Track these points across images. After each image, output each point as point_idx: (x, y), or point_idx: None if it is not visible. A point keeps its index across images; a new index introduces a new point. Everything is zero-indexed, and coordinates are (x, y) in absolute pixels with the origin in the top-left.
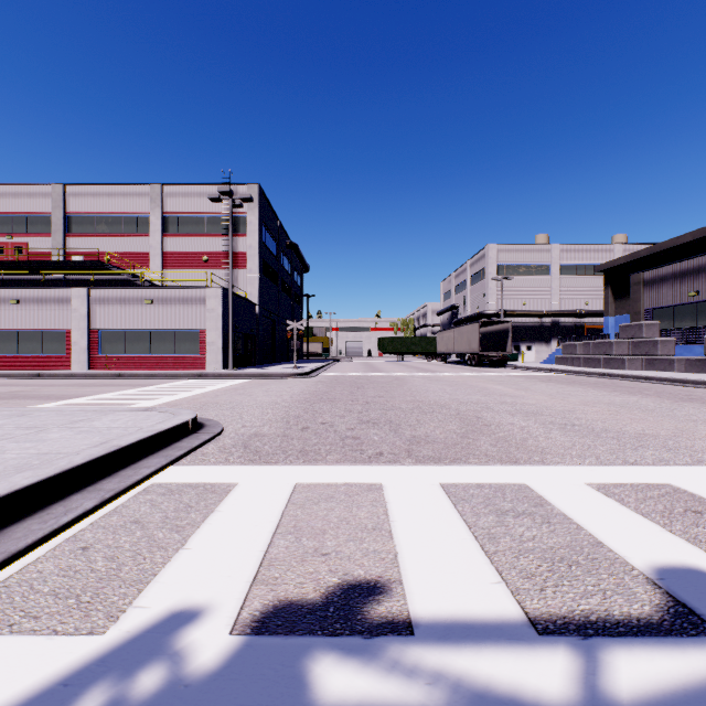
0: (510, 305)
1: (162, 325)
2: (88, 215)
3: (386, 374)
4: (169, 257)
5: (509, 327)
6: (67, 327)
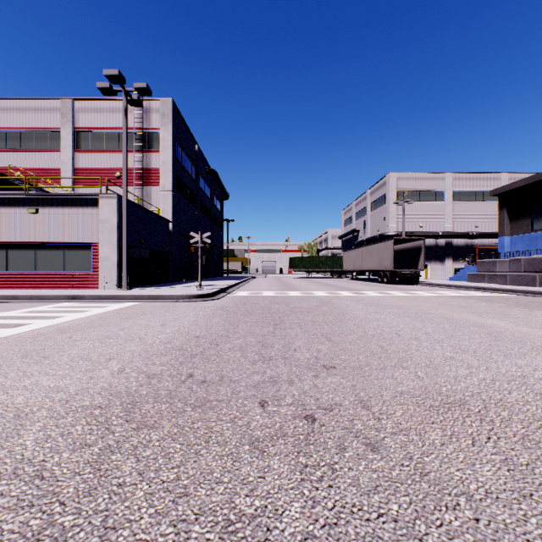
0: (408, 227)
1: (48, 238)
2: None
3: (305, 294)
4: (81, 173)
5: (421, 244)
6: None
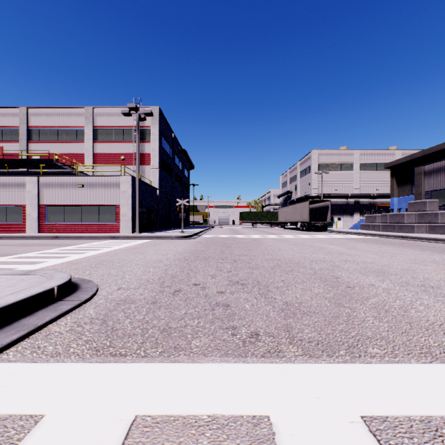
0: (326, 190)
1: (90, 202)
2: (43, 128)
3: (246, 236)
4: (98, 157)
5: (328, 204)
6: (24, 203)
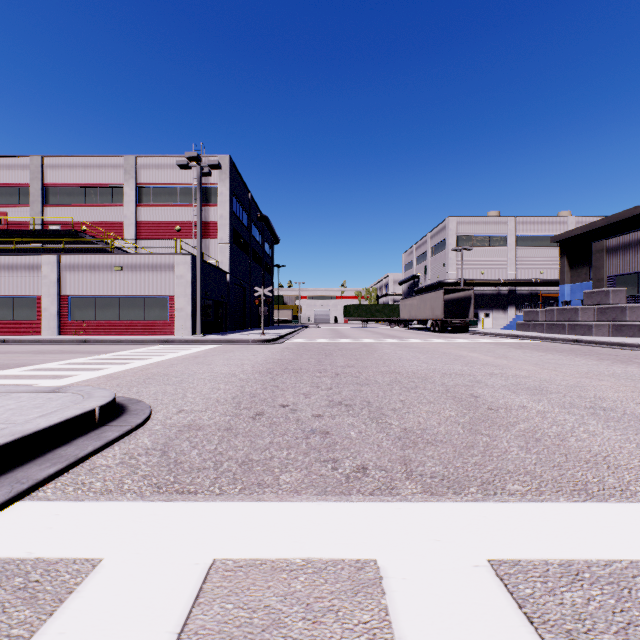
0: (469, 274)
1: (132, 292)
2: (65, 186)
3: (354, 340)
4: (143, 227)
5: (471, 294)
6: (38, 293)
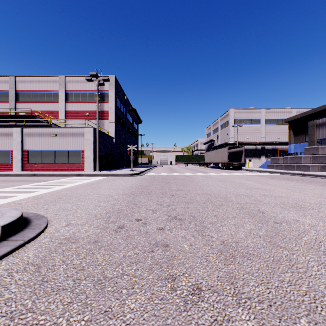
0: (240, 139)
1: (61, 148)
2: (28, 92)
3: (181, 174)
4: (69, 113)
5: (242, 149)
6: (11, 148)
